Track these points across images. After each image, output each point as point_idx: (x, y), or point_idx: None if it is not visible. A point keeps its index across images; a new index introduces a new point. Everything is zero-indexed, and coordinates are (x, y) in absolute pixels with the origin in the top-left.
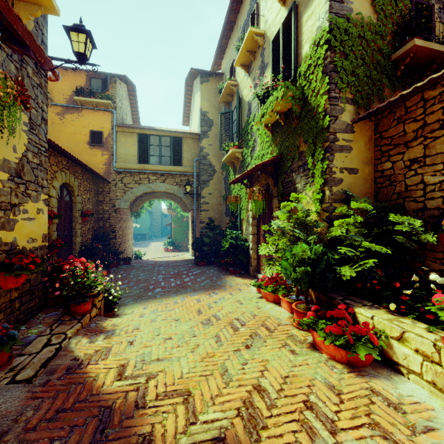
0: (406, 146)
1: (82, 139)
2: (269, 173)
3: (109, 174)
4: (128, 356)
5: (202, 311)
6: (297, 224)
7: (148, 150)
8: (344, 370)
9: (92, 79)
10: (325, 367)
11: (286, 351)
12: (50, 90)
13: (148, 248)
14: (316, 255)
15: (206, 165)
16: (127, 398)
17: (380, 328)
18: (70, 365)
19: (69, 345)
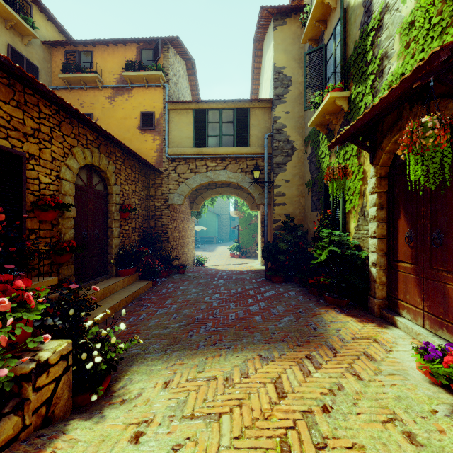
0: None
1: (132, 123)
2: None
3: (161, 163)
4: None
5: None
6: None
7: (205, 130)
8: None
9: (143, 51)
10: None
11: None
12: (101, 72)
13: (214, 253)
14: None
15: (281, 141)
16: None
17: None
18: None
19: None
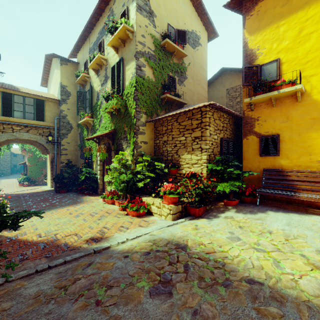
0: (163, 135)
1: None
2: (110, 138)
3: None
4: (39, 232)
5: (72, 213)
6: (123, 165)
7: (12, 106)
8: (136, 218)
9: None
10: (129, 218)
11: (116, 217)
12: None
13: None
14: (129, 179)
15: (65, 123)
16: (49, 240)
17: (148, 202)
18: (7, 239)
19: None
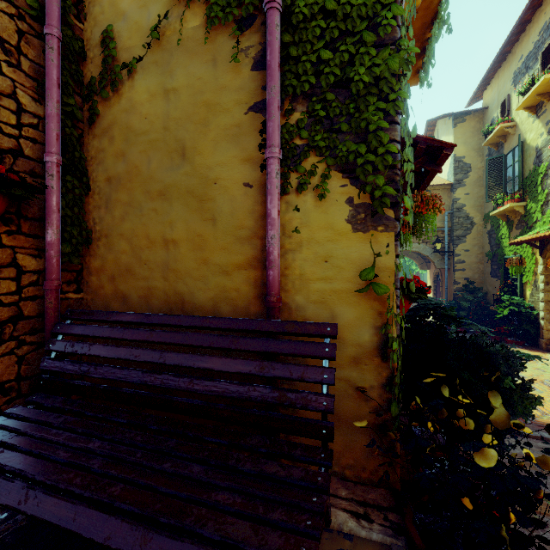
0: None
1: None
2: None
3: None
4: None
5: None
6: None
7: None
8: None
9: None
10: None
11: None
12: None
13: None
14: None
15: (461, 218)
16: None
17: None
18: None
19: None
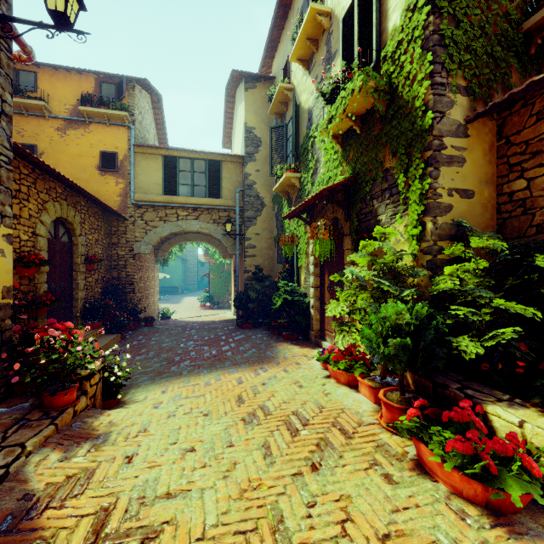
0: None
1: (89, 162)
2: (339, 201)
3: (126, 208)
4: (119, 488)
5: (245, 398)
6: (384, 272)
7: (176, 178)
8: (483, 521)
9: (103, 84)
10: (448, 513)
11: (377, 476)
12: (48, 98)
13: (180, 305)
14: (417, 319)
15: (252, 197)
16: None
17: (538, 444)
18: (13, 511)
19: (25, 467)
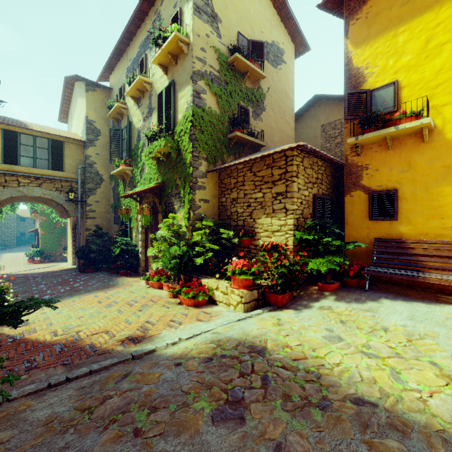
0: (231, 190)
1: None
2: (155, 194)
3: None
4: (54, 329)
5: (102, 301)
6: (174, 233)
7: (17, 150)
8: (192, 308)
9: None
10: (183, 309)
11: (164, 308)
12: None
13: (0, 261)
14: (183, 253)
15: (93, 173)
16: (68, 339)
17: (210, 286)
18: (9, 338)
19: None
